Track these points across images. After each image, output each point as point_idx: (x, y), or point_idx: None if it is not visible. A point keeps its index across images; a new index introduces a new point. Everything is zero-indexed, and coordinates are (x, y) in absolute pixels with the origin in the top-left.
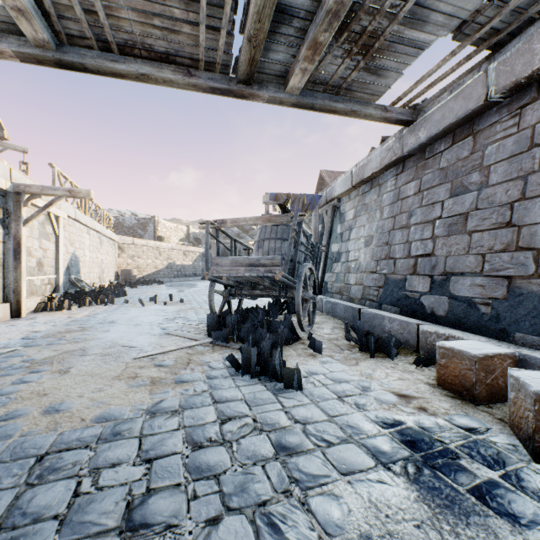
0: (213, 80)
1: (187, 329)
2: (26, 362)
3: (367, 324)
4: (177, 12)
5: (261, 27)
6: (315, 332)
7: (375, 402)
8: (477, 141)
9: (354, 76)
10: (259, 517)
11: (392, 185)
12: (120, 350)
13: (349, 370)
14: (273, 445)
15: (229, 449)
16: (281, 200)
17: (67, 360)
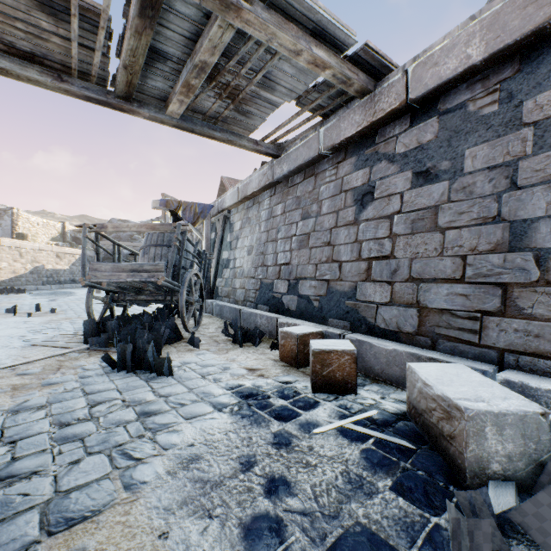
0: (88, 90)
1: (59, 339)
2: None
3: (246, 322)
4: (45, 24)
5: (136, 61)
6: (201, 331)
7: (230, 375)
8: (316, 180)
9: (228, 113)
10: (115, 452)
11: (268, 204)
12: None
13: (219, 358)
14: (137, 413)
15: (96, 422)
16: (172, 206)
17: None
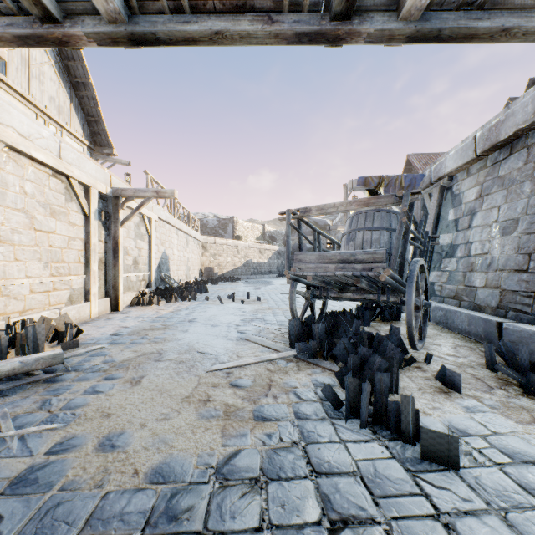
0: (299, 23)
1: (265, 334)
2: (106, 364)
3: (516, 346)
4: None
5: None
6: (431, 350)
7: None
8: None
9: None
10: None
11: None
12: (194, 357)
13: (528, 435)
14: None
15: None
16: (371, 184)
17: (142, 366)
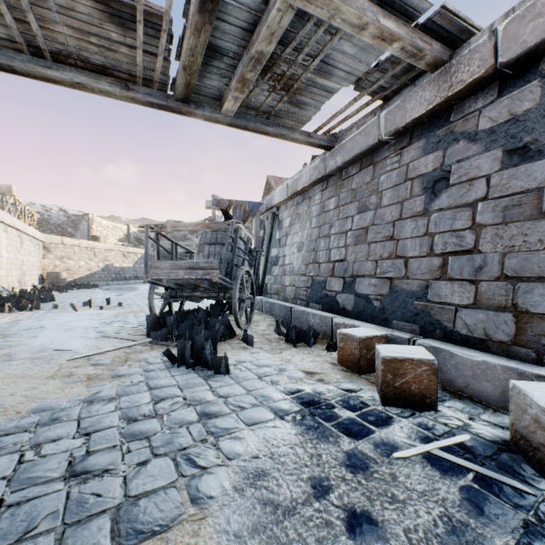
0: (151, 96)
1: (126, 331)
2: None
3: (297, 320)
4: (114, 35)
5: (194, 60)
6: (252, 329)
7: (287, 378)
8: (375, 170)
9: (281, 106)
10: (180, 456)
11: (319, 199)
12: (52, 354)
13: (273, 358)
14: (198, 413)
15: (160, 419)
16: (223, 206)
17: None
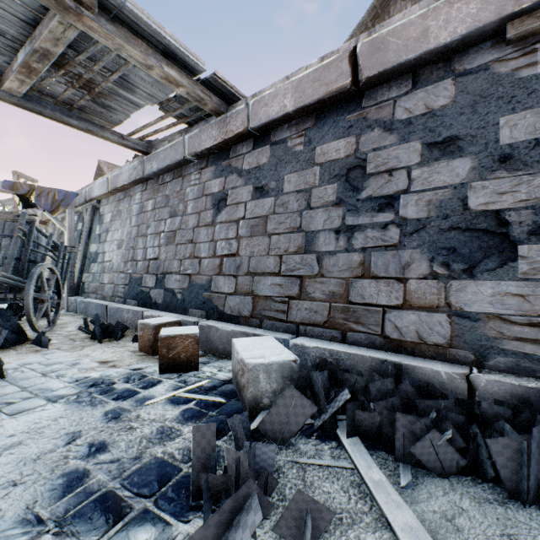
0: None
1: None
2: None
3: (113, 318)
4: None
5: None
6: (56, 331)
7: (78, 370)
8: (184, 182)
9: (85, 103)
10: None
11: (139, 199)
12: None
13: (70, 355)
14: None
15: None
16: (21, 190)
17: None
